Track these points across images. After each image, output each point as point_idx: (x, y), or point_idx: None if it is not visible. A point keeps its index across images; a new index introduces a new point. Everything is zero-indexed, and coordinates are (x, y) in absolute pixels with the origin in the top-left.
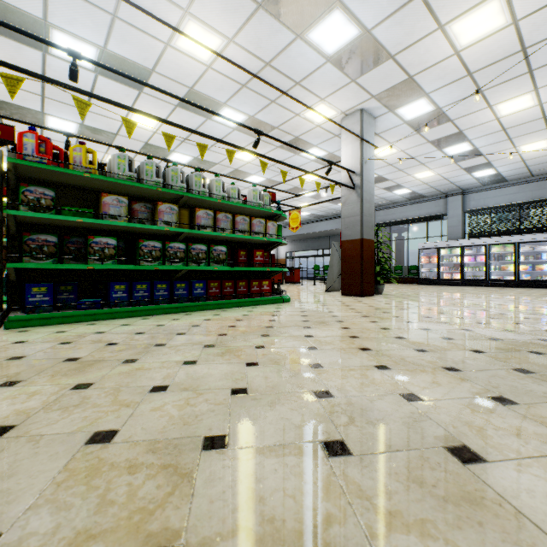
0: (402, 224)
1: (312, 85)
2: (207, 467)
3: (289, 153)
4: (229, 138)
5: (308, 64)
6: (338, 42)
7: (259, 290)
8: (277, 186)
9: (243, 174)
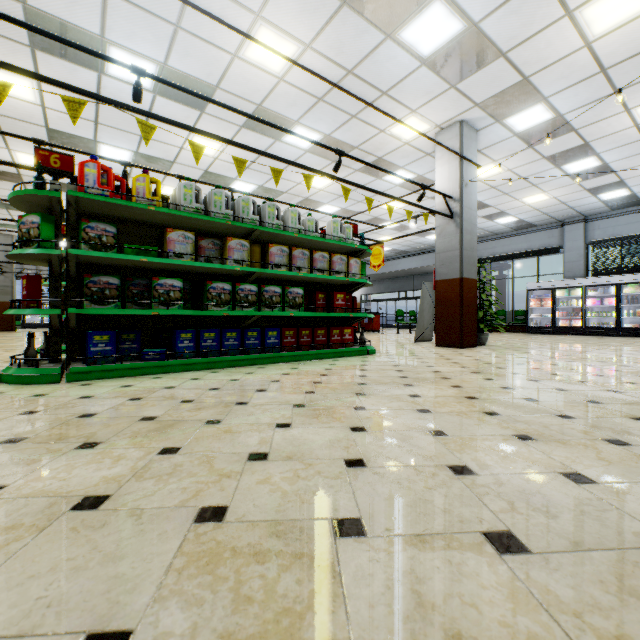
0: (505, 260)
1: (402, 94)
2: (349, 560)
3: (369, 177)
4: (300, 161)
5: (398, 69)
6: (436, 40)
7: (340, 339)
8: (353, 217)
9: (313, 204)
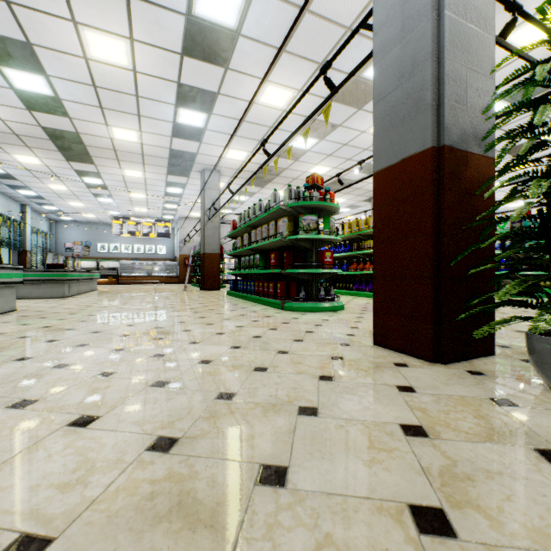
0: None
1: None
2: (97, 301)
3: None
4: None
5: (269, 11)
6: None
7: (273, 292)
8: None
9: None
